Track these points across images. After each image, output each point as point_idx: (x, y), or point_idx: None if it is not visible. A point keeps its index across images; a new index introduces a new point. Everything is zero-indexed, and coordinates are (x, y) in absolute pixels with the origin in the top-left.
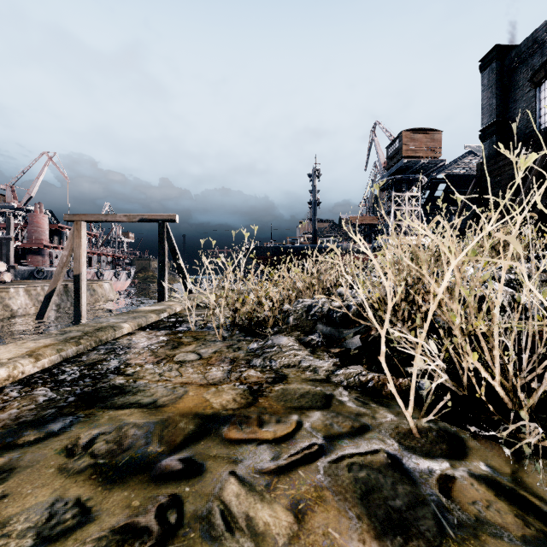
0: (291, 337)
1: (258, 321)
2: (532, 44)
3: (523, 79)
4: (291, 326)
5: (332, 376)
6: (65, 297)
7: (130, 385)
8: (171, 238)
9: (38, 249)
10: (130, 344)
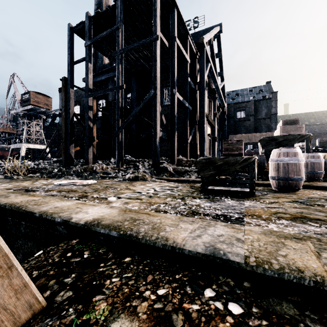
0: None
1: None
2: None
3: None
4: None
5: None
6: None
7: None
8: None
9: None
10: None
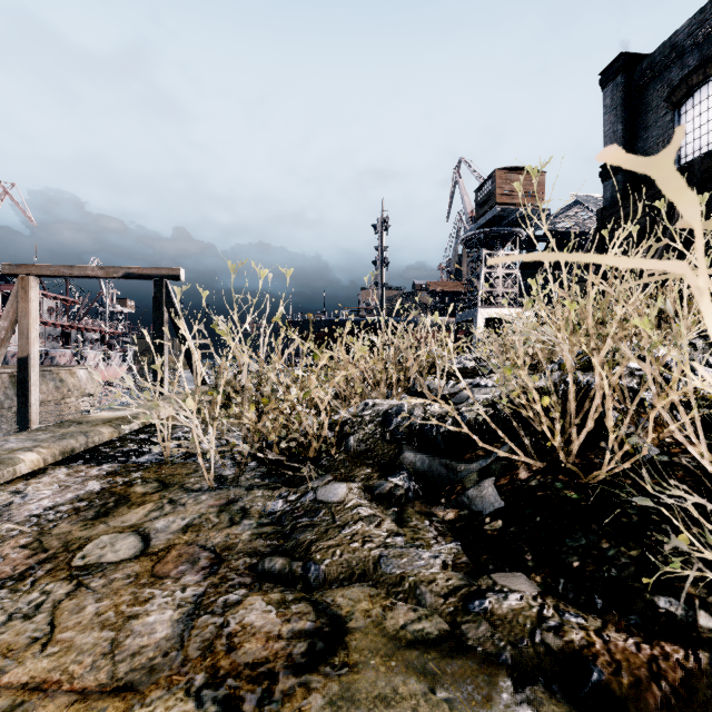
0: (353, 481)
1: (289, 447)
2: (670, 52)
3: (657, 98)
4: (354, 457)
5: (467, 623)
6: (12, 392)
7: None
8: (173, 302)
9: None
10: (7, 505)
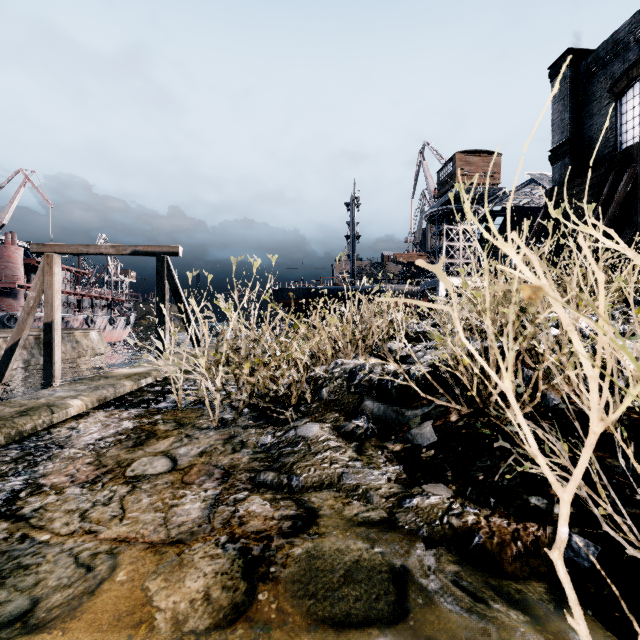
0: (324, 422)
1: (275, 397)
2: (613, 48)
3: (601, 89)
4: (326, 404)
5: (399, 513)
6: (37, 351)
7: (6, 552)
8: (173, 275)
9: (9, 289)
10: (68, 437)
